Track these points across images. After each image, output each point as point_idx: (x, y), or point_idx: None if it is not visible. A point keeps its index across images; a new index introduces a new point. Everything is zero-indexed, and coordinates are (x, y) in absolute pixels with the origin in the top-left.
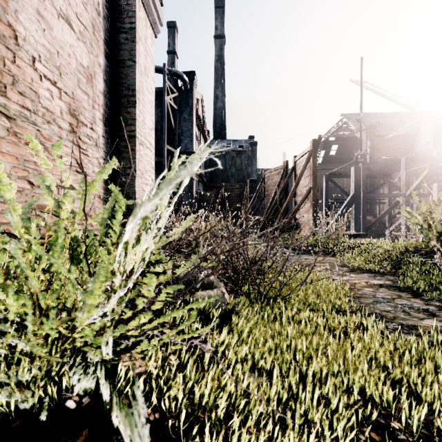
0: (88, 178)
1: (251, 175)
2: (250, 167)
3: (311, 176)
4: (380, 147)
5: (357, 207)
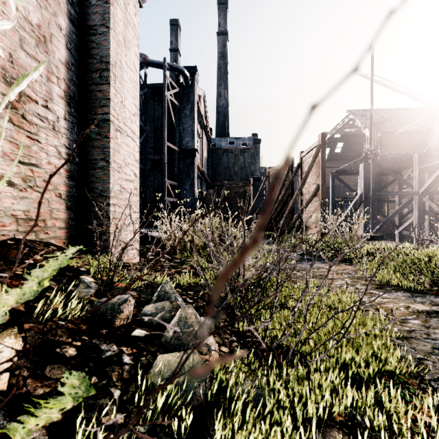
0: (40, 171)
1: (255, 173)
2: (253, 165)
3: (320, 173)
4: (388, 144)
5: (366, 206)
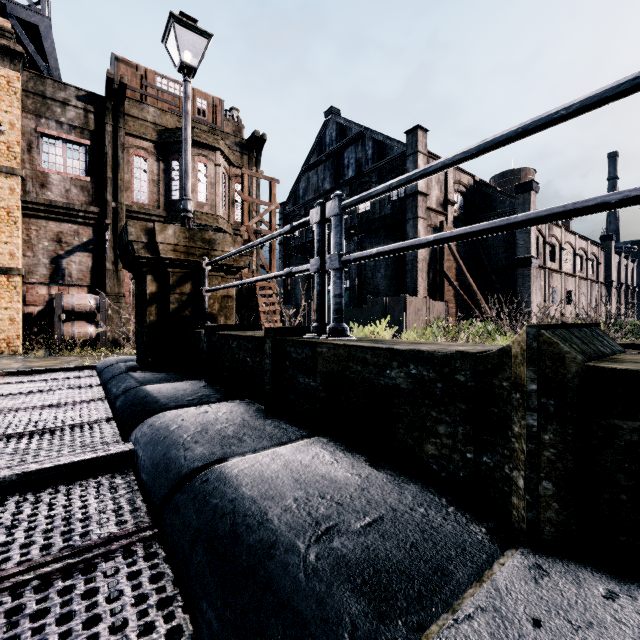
0: None
1: None
2: None
3: None
4: None
5: None
